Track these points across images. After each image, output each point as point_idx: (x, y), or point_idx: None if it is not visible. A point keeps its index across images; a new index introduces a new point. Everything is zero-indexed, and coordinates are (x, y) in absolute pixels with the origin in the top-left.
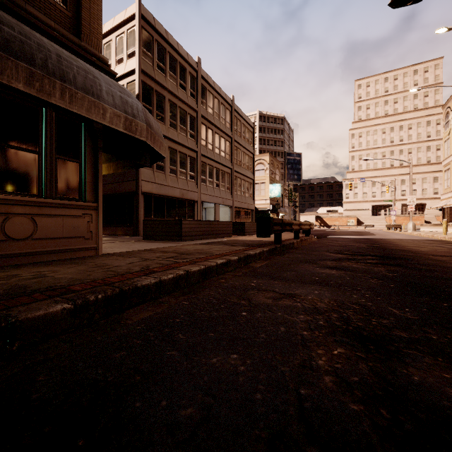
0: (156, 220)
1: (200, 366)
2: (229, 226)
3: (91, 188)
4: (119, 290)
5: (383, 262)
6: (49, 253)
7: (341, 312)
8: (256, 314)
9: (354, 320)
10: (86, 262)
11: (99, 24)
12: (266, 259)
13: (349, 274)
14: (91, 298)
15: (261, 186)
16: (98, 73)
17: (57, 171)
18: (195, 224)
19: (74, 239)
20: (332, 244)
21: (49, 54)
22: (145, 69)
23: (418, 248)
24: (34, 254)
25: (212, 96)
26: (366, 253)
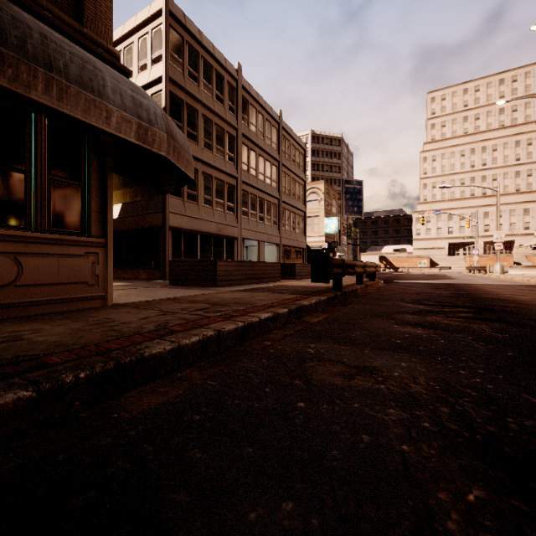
0: (185, 261)
1: (224, 533)
2: (275, 268)
3: (97, 220)
4: (114, 364)
5: (480, 316)
6: (40, 305)
7: (452, 403)
8: (319, 406)
9: (479, 421)
10: (86, 316)
11: (107, 7)
12: (324, 311)
13: (441, 334)
14: (67, 378)
15: (314, 220)
16: (102, 65)
17: (51, 196)
18: (234, 265)
19: (74, 286)
20: (405, 291)
21: (29, 32)
22: (173, 77)
23: (518, 297)
24: (18, 306)
25: (256, 111)
26: (454, 304)
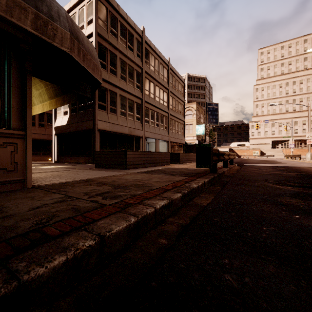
0: (105, 151)
1: None
2: (167, 156)
3: (18, 115)
4: None
5: None
6: None
7: None
8: None
9: None
10: None
11: None
12: (209, 191)
13: None
14: None
15: (190, 127)
16: None
17: None
18: (139, 154)
19: None
20: (261, 173)
21: None
22: (100, 32)
23: None
24: None
25: (154, 57)
26: None
